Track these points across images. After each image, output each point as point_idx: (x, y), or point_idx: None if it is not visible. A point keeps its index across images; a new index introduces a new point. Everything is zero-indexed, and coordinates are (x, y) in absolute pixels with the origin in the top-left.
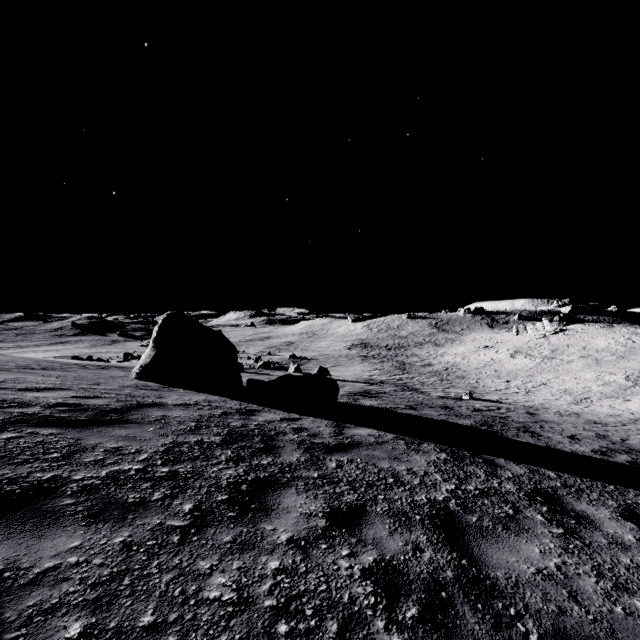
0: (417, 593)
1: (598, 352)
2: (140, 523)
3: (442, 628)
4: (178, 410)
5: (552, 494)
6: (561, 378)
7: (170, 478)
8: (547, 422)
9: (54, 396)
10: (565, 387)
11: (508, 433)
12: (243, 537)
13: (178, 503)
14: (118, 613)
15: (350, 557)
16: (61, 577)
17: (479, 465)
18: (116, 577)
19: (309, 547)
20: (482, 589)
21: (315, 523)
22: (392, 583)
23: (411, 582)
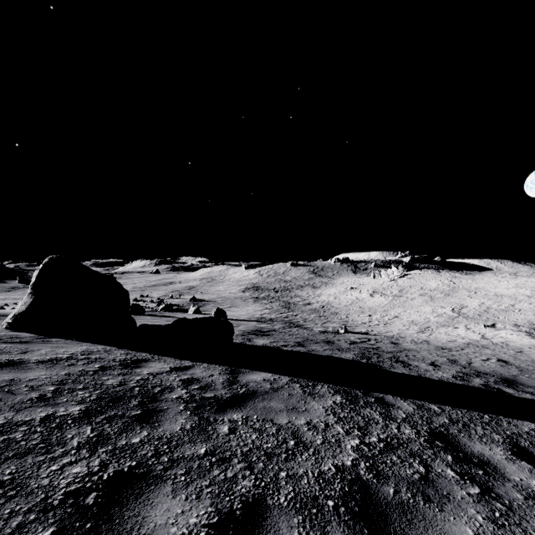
0: None
1: (431, 291)
2: None
3: None
4: (39, 369)
5: (447, 435)
6: (408, 312)
7: None
8: (409, 350)
9: None
10: (412, 319)
11: (385, 365)
12: None
13: None
14: None
15: None
16: None
17: (373, 406)
18: None
19: None
20: None
21: None
22: None
23: None
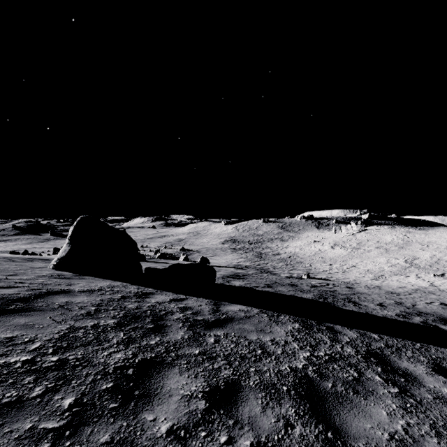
0: None
1: (387, 244)
2: (7, 430)
3: None
4: (82, 296)
5: (381, 354)
6: (364, 262)
7: (57, 368)
8: (361, 294)
9: None
10: (367, 268)
11: (338, 303)
12: (121, 434)
13: (58, 398)
14: None
15: (228, 444)
16: None
17: (324, 332)
18: None
19: (188, 437)
20: None
21: (195, 406)
22: None
23: None
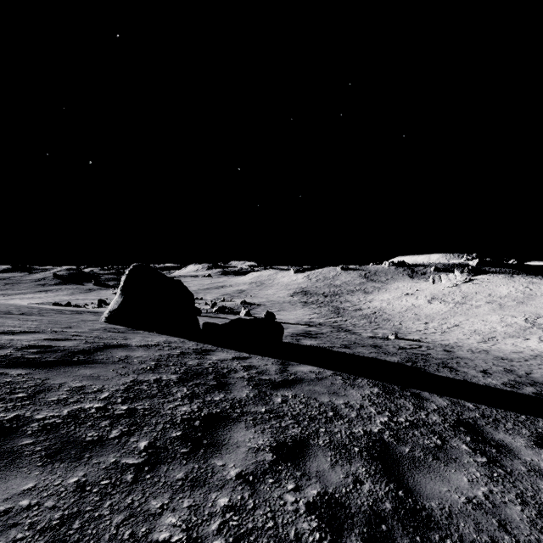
0: (359, 527)
1: (501, 298)
2: (96, 462)
3: None
4: (140, 351)
5: (473, 424)
6: (471, 320)
7: (128, 415)
8: (462, 358)
9: (27, 339)
10: (474, 328)
11: (430, 368)
12: (194, 473)
13: (134, 440)
14: None
15: (295, 491)
16: (10, 522)
17: (407, 398)
18: (66, 520)
19: (257, 482)
20: (419, 521)
21: (262, 457)
22: (335, 517)
23: (353, 515)
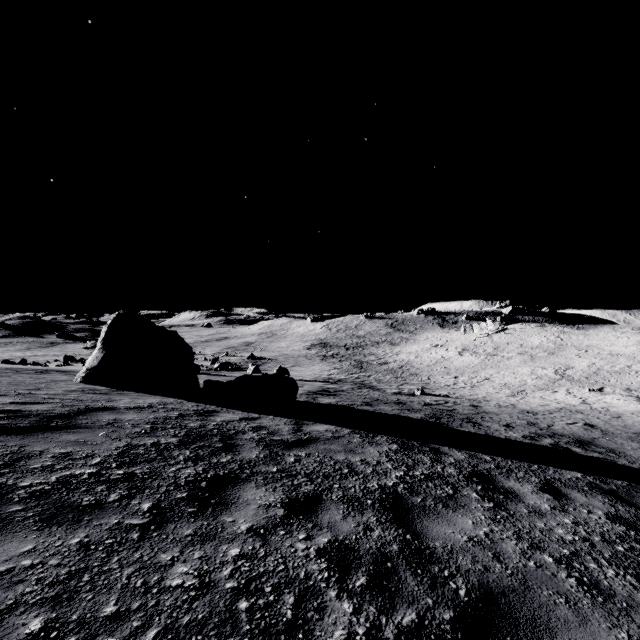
0: (366, 565)
1: (533, 349)
2: (97, 524)
3: (386, 592)
4: (131, 413)
5: (486, 475)
6: (502, 373)
7: (126, 480)
8: (488, 413)
9: None
10: (505, 381)
11: (453, 424)
12: (204, 530)
13: (136, 503)
14: (79, 607)
15: (306, 540)
16: (15, 579)
17: (426, 453)
18: (75, 575)
19: (268, 534)
20: (422, 557)
21: (274, 513)
22: (344, 559)
23: (361, 557)
